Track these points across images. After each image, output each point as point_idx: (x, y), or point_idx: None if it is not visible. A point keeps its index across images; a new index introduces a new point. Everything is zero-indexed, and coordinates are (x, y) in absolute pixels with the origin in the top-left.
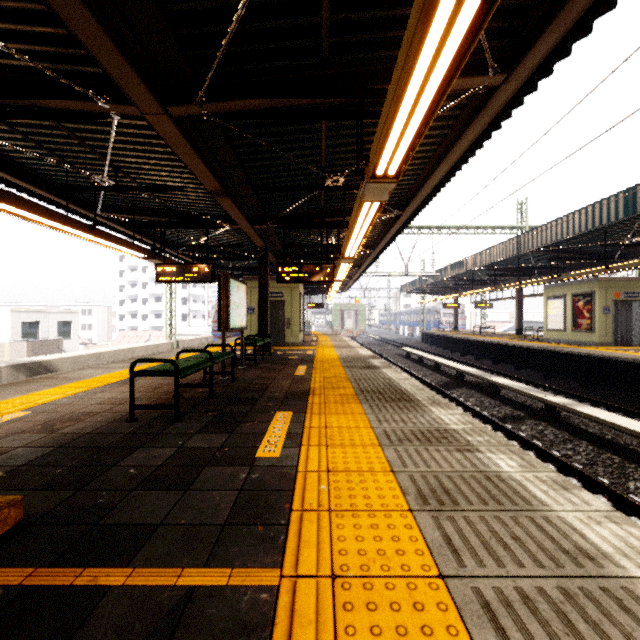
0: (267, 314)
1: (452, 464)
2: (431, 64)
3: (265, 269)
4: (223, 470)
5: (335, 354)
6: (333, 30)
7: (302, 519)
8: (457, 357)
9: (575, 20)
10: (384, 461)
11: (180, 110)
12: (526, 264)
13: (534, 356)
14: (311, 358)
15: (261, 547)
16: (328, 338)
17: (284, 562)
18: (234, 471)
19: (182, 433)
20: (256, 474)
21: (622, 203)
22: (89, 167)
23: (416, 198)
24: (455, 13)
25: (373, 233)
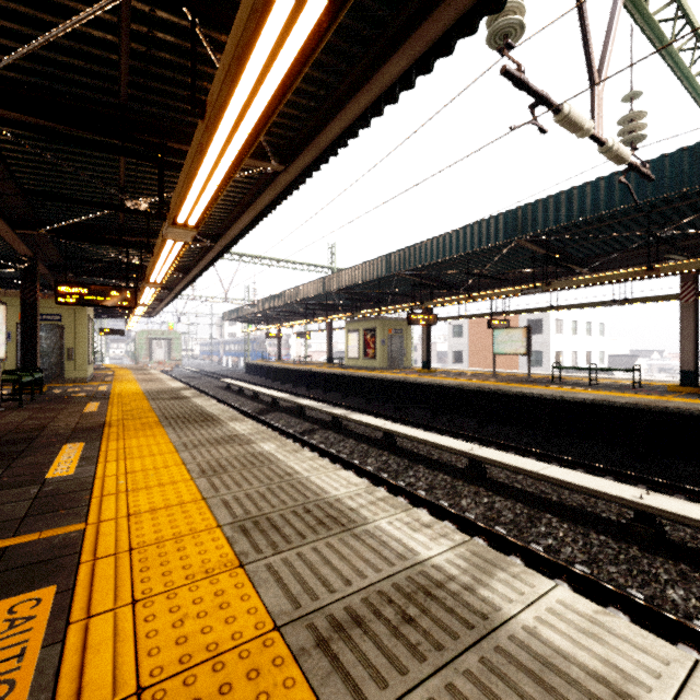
0: (36, 342)
1: (232, 453)
2: (212, 170)
3: (33, 284)
4: (8, 492)
5: (139, 388)
6: (133, 86)
7: (102, 500)
8: (278, 386)
9: (320, 152)
10: (178, 460)
11: None
12: (333, 301)
13: (337, 381)
14: (106, 394)
15: (66, 519)
16: (130, 372)
17: (88, 520)
18: (23, 490)
19: None
20: (50, 487)
21: (384, 264)
22: None
23: (227, 234)
24: (222, 153)
25: (186, 257)
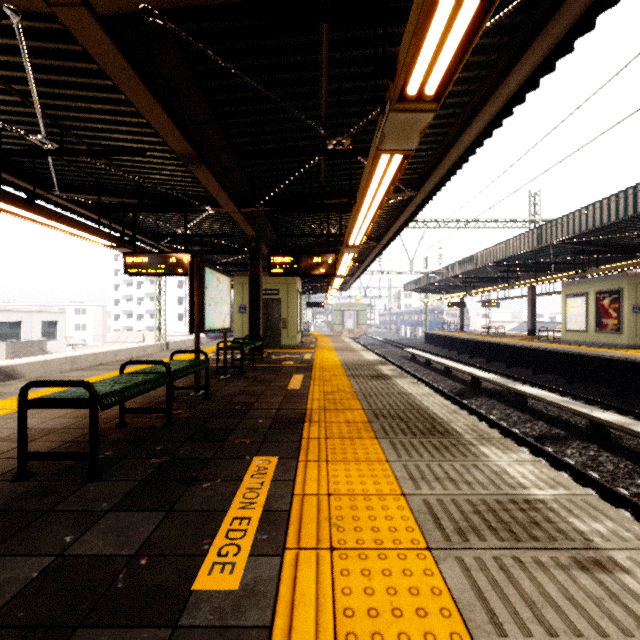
0: (259, 313)
1: (594, 618)
2: None
3: (257, 262)
4: None
5: (337, 359)
6: None
7: None
8: (465, 359)
9: None
10: (450, 606)
11: (107, 0)
12: (542, 259)
13: (554, 359)
14: (309, 364)
15: None
16: (328, 339)
17: None
18: None
19: (86, 510)
20: None
21: None
22: (30, 128)
23: (436, 172)
24: None
25: (379, 222)
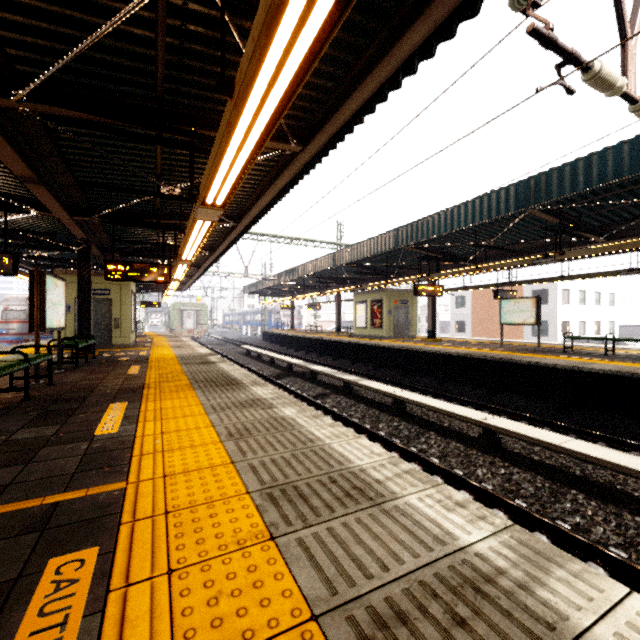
0: (90, 313)
1: (256, 416)
2: (238, 149)
3: (87, 263)
4: (63, 447)
5: (172, 353)
6: (168, 79)
7: (141, 459)
8: (292, 353)
9: (336, 130)
10: (208, 422)
11: None
12: (342, 275)
13: (346, 348)
14: (145, 358)
15: (110, 476)
16: (165, 339)
17: (129, 478)
18: (74, 446)
19: (2, 431)
20: (97, 444)
21: (392, 238)
22: None
23: (248, 215)
24: (248, 131)
25: (212, 237)
